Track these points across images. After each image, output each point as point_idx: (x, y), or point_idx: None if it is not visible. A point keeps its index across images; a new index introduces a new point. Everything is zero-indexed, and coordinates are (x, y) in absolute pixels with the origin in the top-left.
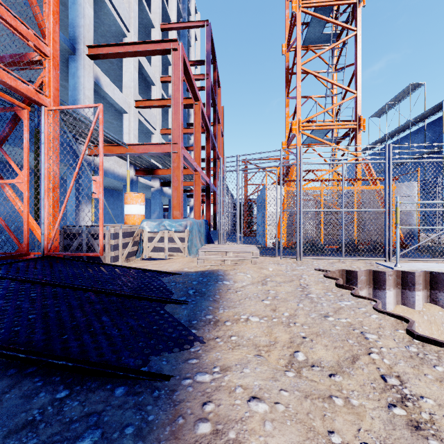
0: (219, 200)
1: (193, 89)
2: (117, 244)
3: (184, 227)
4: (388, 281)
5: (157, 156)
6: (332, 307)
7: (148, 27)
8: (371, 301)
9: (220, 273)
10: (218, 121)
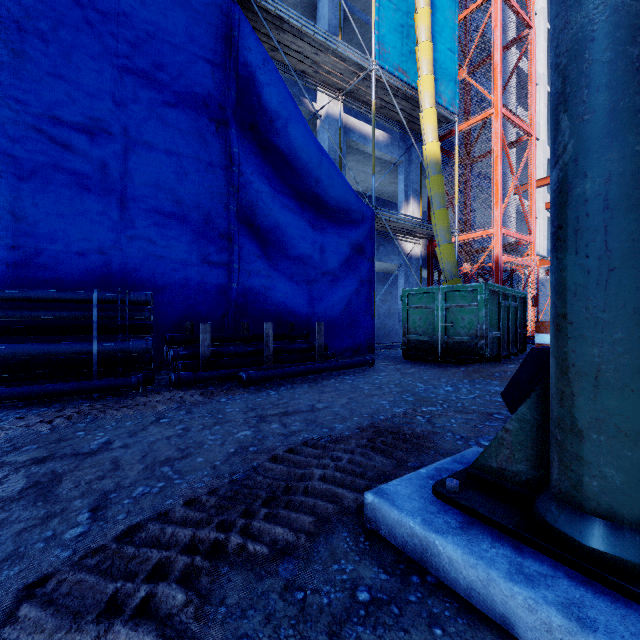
0: None
1: None
2: None
3: None
4: None
5: None
6: None
7: None
8: None
9: None
10: None
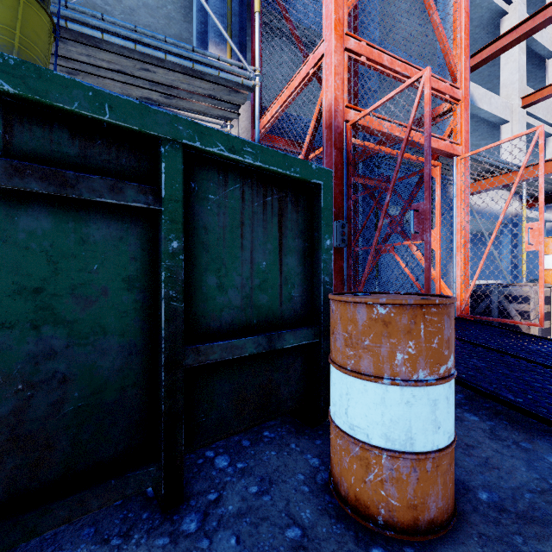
0: None
1: None
2: (545, 312)
3: None
4: None
5: None
6: None
7: None
8: None
9: None
10: None
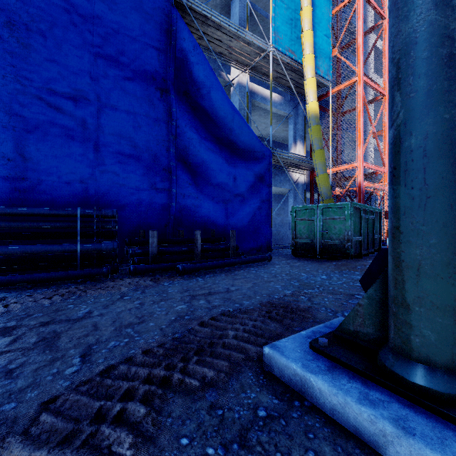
0: None
1: None
2: None
3: None
4: None
5: None
6: None
7: None
8: None
9: None
10: None
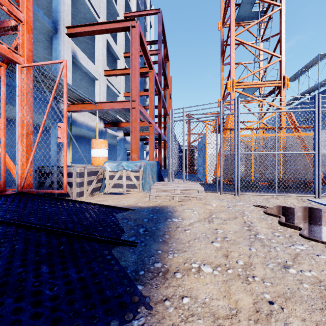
0: (168, 145)
1: (148, 60)
2: (83, 181)
3: (138, 167)
4: (324, 217)
5: (120, 112)
6: (288, 253)
7: (115, 16)
8: (325, 245)
9: (169, 210)
10: (168, 86)
